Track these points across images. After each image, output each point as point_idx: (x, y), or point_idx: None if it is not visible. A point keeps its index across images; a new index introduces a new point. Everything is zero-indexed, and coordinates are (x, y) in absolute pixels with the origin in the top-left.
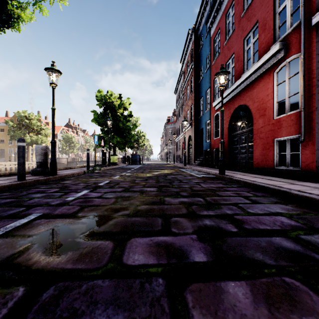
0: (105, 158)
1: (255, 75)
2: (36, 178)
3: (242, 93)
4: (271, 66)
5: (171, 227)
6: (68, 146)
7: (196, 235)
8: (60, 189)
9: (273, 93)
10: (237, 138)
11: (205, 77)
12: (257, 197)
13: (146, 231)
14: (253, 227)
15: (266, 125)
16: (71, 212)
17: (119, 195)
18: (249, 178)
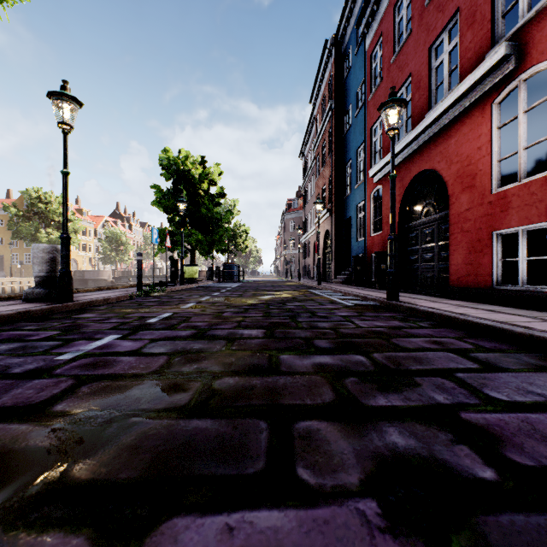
0: (175, 270)
1: (454, 112)
2: (27, 307)
3: (427, 148)
4: (488, 91)
5: (296, 460)
6: (115, 250)
7: (375, 501)
8: (61, 331)
9: (492, 144)
10: (415, 233)
11: (355, 124)
12: (487, 351)
13: (220, 477)
14: (535, 458)
15: (476, 205)
16: (41, 399)
17: (181, 347)
18: (450, 307)
